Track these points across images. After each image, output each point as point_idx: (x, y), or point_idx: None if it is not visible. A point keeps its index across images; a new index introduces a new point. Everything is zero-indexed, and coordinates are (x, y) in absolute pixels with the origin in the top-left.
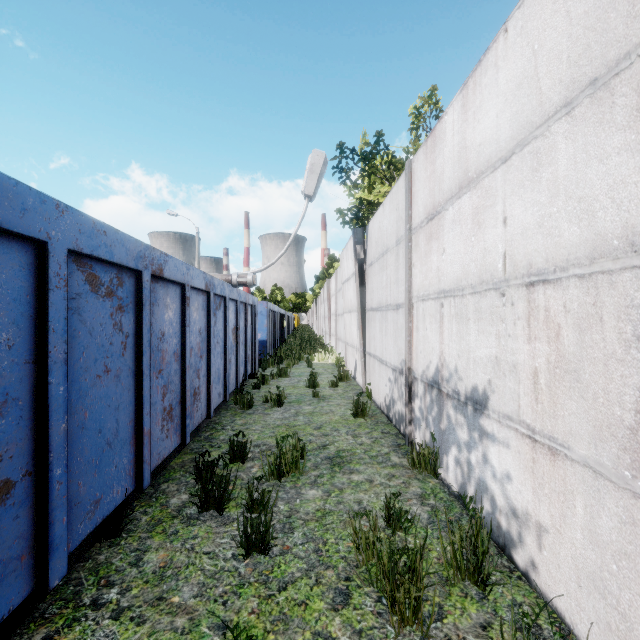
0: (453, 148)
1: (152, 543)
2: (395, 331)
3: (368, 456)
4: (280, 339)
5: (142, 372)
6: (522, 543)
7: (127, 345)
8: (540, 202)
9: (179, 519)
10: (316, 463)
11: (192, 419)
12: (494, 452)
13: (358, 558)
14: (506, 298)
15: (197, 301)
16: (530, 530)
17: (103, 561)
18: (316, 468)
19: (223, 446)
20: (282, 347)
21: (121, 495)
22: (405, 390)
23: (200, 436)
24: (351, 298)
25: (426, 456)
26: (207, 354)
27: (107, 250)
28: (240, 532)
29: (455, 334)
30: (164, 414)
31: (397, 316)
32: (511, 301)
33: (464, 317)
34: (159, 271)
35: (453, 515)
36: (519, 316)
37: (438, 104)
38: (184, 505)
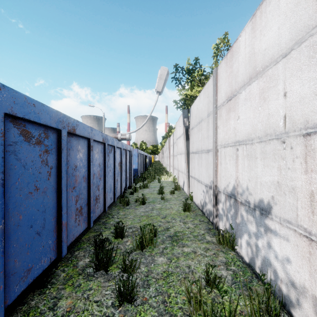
0: (245, 55)
1: (64, 293)
2: (207, 164)
3: (192, 235)
4: (144, 168)
5: (61, 189)
6: (300, 306)
7: (51, 173)
8: (316, 78)
9: (82, 276)
10: (163, 239)
11: (94, 213)
12: (276, 242)
13: (190, 311)
14: (286, 144)
15: (97, 148)
16: (307, 299)
17: (33, 305)
18: (163, 243)
19: (112, 228)
20: (145, 172)
21: (47, 263)
22: (213, 198)
23: (100, 221)
24: (181, 147)
25: (227, 238)
26: (104, 177)
27: (36, 116)
28: (117, 286)
29: (246, 167)
30: (77, 212)
31: (208, 156)
32: (290, 146)
33: (253, 156)
34: (73, 130)
35: (247, 278)
36: (297, 156)
37: (228, 42)
38: (86, 266)
